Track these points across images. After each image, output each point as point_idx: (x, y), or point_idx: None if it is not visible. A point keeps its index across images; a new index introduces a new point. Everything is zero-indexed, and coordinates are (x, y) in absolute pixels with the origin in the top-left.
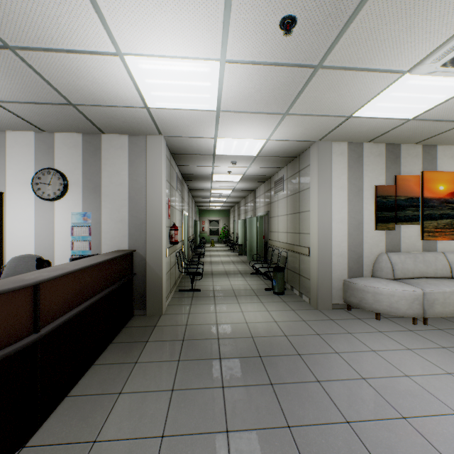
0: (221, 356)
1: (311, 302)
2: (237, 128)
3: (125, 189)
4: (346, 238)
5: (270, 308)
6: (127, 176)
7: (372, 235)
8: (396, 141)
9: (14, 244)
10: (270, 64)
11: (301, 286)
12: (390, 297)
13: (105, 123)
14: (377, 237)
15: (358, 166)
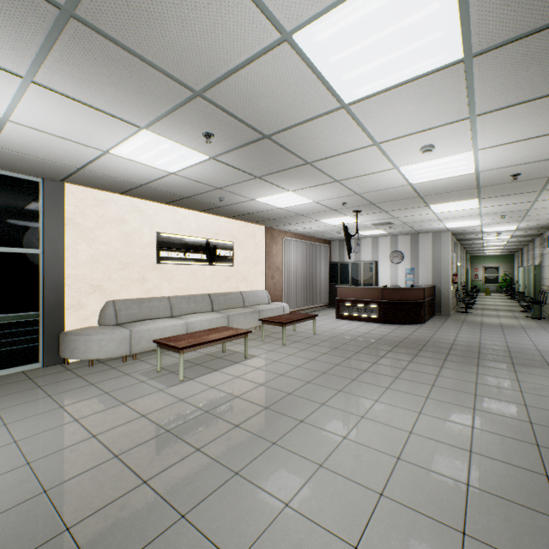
0: (481, 324)
1: None
2: (493, 226)
3: (430, 257)
4: None
5: (520, 321)
6: (431, 252)
7: None
8: None
9: (382, 281)
10: (501, 218)
11: None
12: None
13: (423, 232)
14: None
15: None
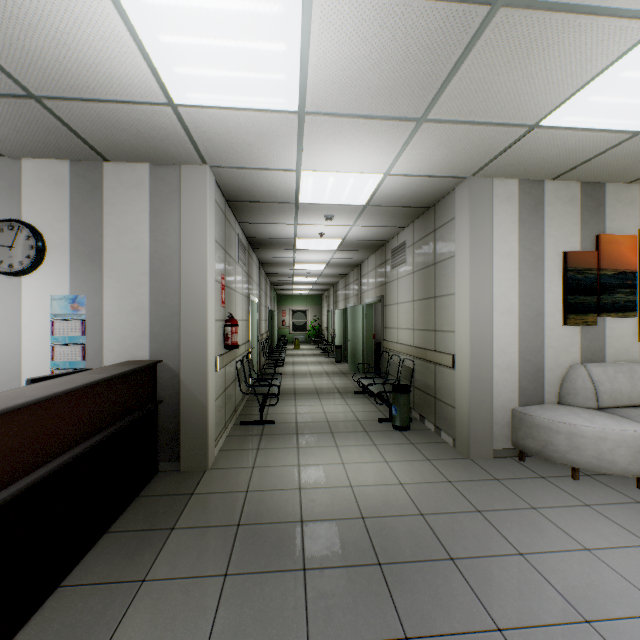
0: (306, 564)
1: (458, 445)
2: (335, 151)
3: (145, 257)
4: (516, 340)
5: (390, 457)
6: (147, 235)
7: (558, 334)
8: (600, 178)
9: None
10: None
11: (439, 416)
12: (599, 442)
13: (104, 138)
14: (566, 338)
15: (536, 219)
